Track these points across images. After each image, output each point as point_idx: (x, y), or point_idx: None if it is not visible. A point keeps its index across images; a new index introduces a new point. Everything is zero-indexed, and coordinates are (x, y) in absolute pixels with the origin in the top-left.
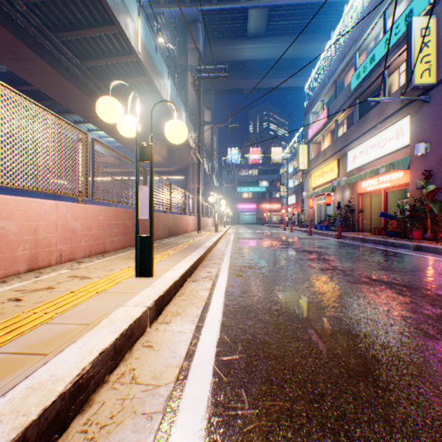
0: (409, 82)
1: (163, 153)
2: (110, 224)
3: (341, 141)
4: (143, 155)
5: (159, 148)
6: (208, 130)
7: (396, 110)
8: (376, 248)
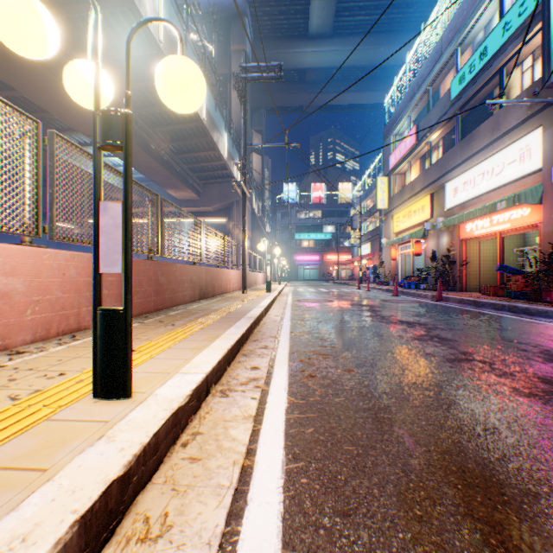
0: (552, 72)
1: (198, 187)
2: (90, 281)
3: (436, 169)
4: (108, 135)
5: (192, 181)
6: (258, 160)
7: (521, 122)
8: (503, 316)
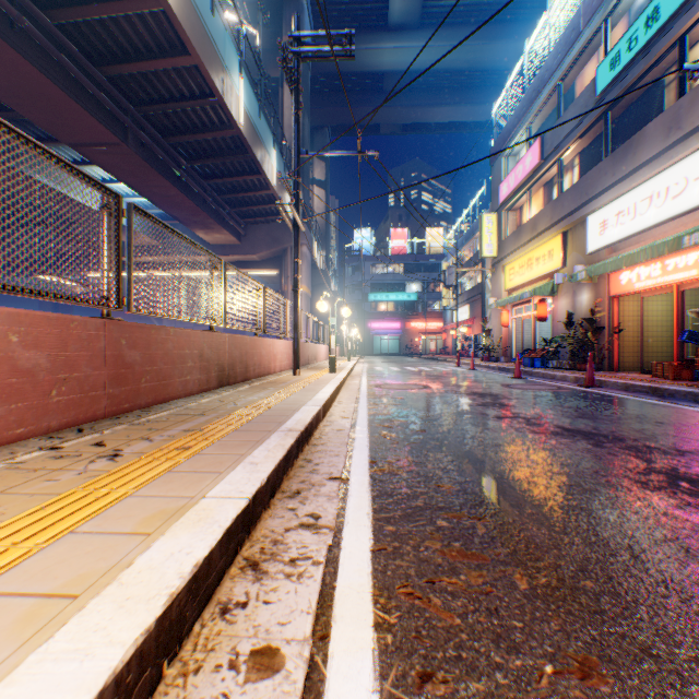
0: None
1: (238, 228)
2: None
3: (573, 196)
4: None
5: (229, 218)
6: (321, 195)
7: None
8: None
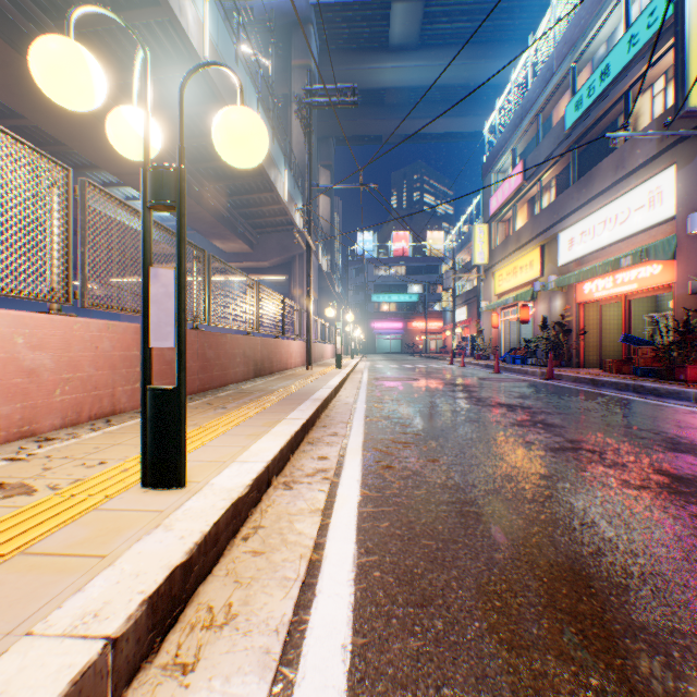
0: (685, 99)
1: (251, 238)
2: (127, 356)
3: (548, 215)
4: (159, 194)
5: (244, 229)
6: (326, 203)
7: (650, 158)
8: (626, 398)
